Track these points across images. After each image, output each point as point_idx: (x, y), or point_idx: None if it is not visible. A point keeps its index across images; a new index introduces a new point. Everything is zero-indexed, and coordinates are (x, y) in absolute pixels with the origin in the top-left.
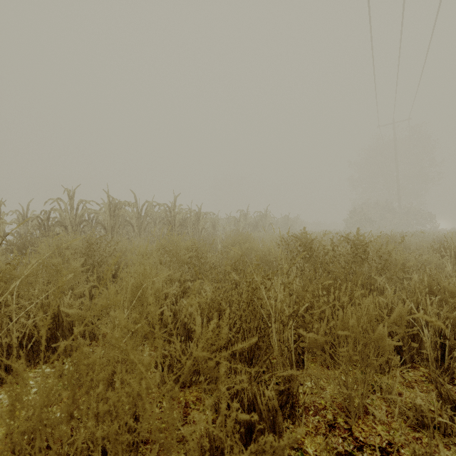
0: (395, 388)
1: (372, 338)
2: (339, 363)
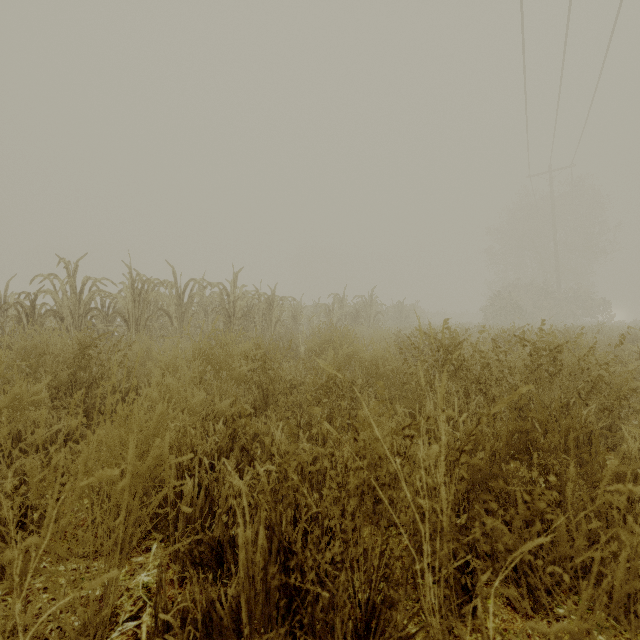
0: None
1: None
2: None
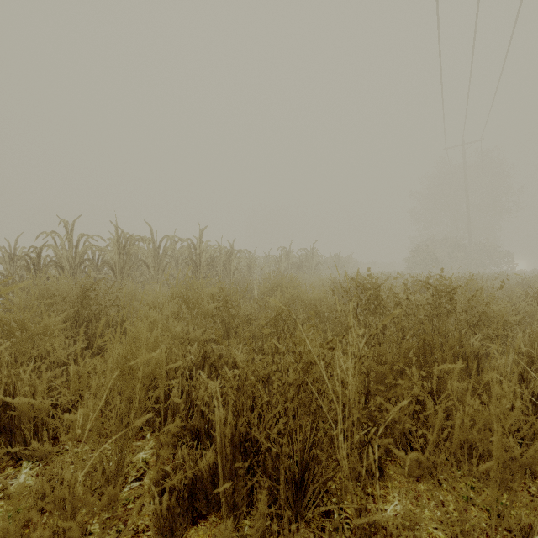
0: (537, 529)
1: (519, 462)
2: (447, 489)
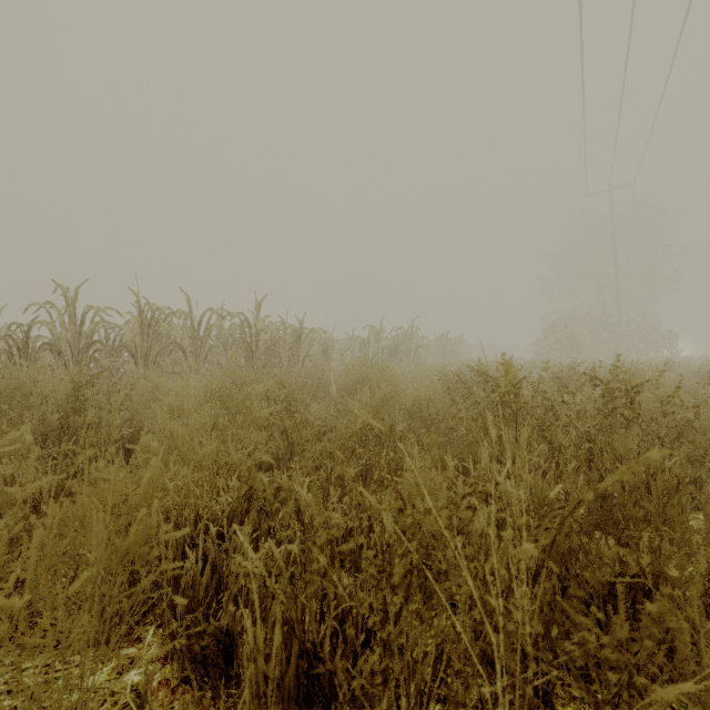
0: None
1: None
2: None
